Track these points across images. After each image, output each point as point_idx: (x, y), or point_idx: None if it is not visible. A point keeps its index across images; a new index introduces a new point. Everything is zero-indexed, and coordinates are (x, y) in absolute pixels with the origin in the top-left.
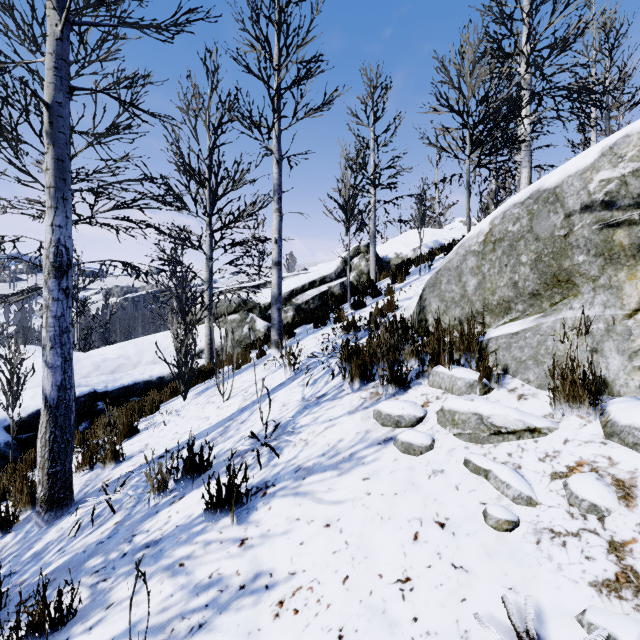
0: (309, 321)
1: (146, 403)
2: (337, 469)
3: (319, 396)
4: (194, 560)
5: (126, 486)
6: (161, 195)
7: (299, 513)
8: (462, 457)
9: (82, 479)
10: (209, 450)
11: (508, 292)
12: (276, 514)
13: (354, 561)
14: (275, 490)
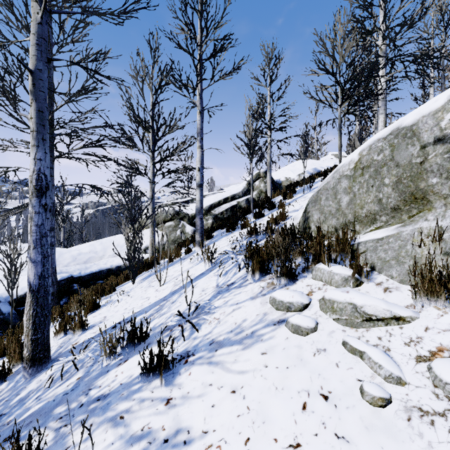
0: (223, 227)
1: (106, 286)
2: (241, 344)
3: (229, 284)
4: (131, 414)
5: (88, 349)
6: (117, 137)
7: (212, 379)
8: (340, 339)
9: (58, 342)
10: (147, 324)
11: (374, 207)
12: (194, 379)
13: (254, 425)
14: (194, 359)
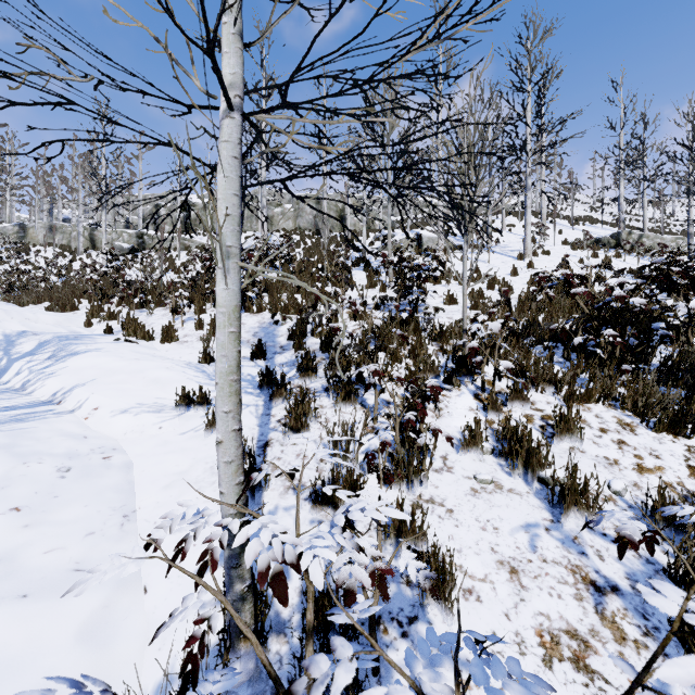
0: None
1: None
2: None
3: None
4: None
5: None
6: None
7: None
8: None
9: None
10: None
11: None
12: None
13: None
14: None
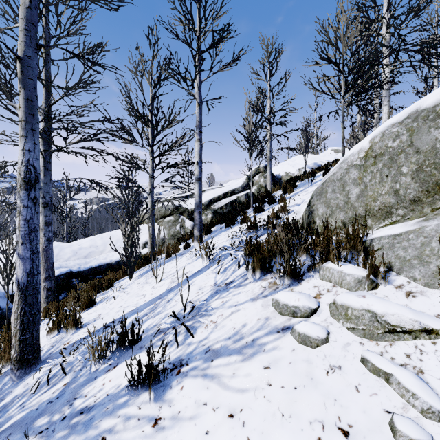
0: (222, 221)
1: (103, 281)
2: (241, 354)
3: (227, 283)
4: (114, 435)
5: (78, 350)
6: (114, 130)
7: (206, 397)
8: (358, 354)
9: (51, 340)
10: (139, 326)
11: (389, 199)
12: (186, 395)
13: None
14: (187, 369)
